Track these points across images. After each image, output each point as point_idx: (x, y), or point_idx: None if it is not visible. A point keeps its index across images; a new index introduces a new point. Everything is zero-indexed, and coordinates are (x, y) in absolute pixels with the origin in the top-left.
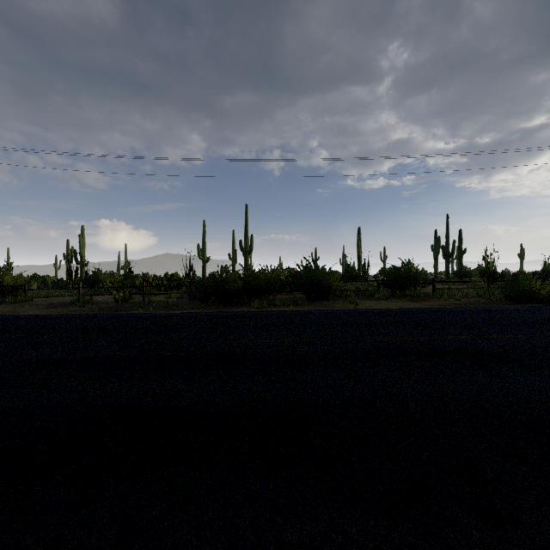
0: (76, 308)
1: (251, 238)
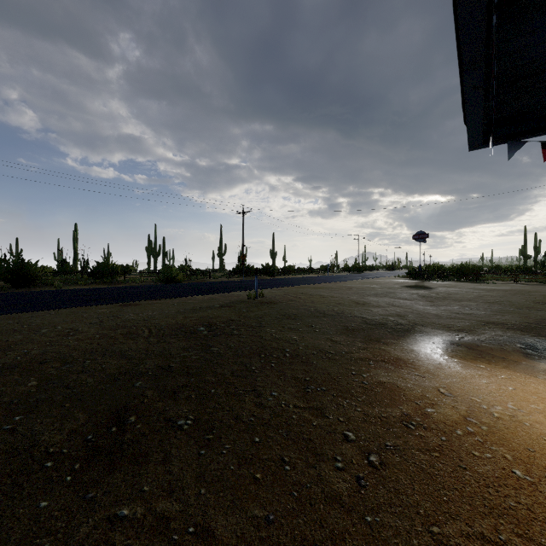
0: None
1: None
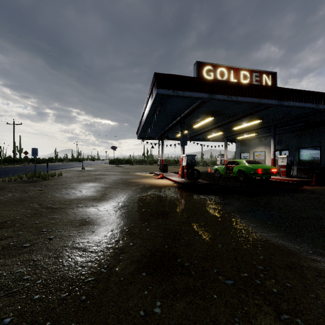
0: None
1: None
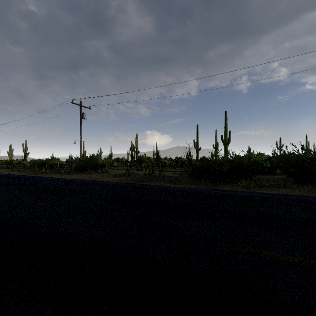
0: (125, 177)
1: (229, 133)
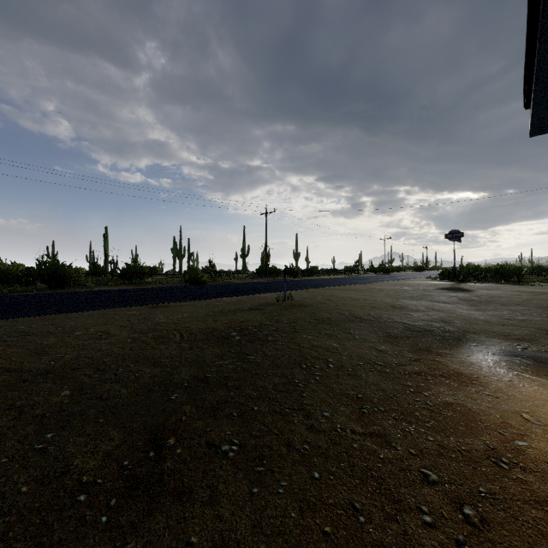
0: None
1: None
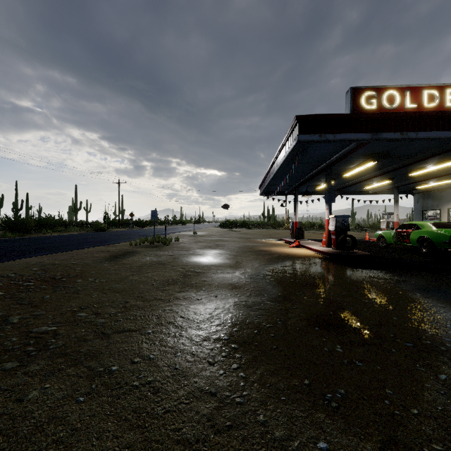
0: None
1: None
